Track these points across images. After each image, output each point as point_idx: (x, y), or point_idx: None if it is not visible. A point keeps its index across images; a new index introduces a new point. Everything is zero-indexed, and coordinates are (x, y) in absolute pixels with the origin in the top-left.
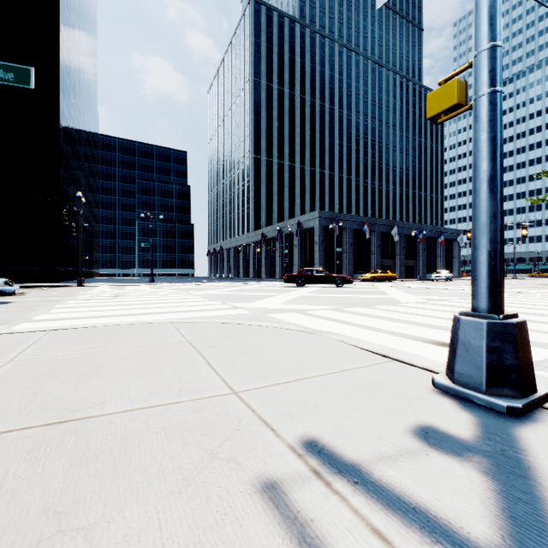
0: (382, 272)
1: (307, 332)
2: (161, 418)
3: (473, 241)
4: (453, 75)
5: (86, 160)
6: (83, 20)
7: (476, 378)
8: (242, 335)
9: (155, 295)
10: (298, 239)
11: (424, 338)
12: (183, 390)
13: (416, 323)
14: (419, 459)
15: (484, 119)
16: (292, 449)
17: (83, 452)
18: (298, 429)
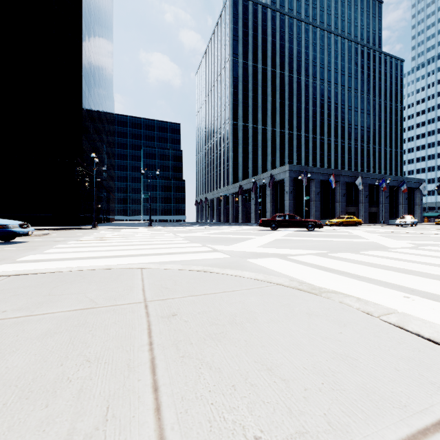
0: (348, 218)
1: (305, 291)
2: None
3: None
4: None
5: (103, 132)
6: (101, 24)
7: None
8: (218, 292)
9: (146, 237)
10: (270, 189)
11: None
12: None
13: None
14: None
15: None
16: None
17: None
18: None
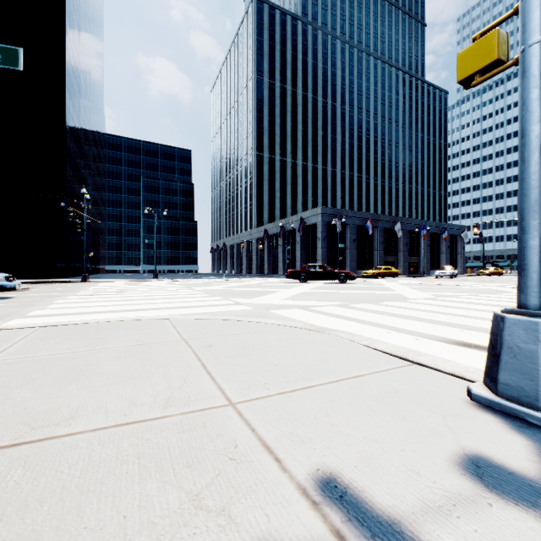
0: (385, 268)
1: (313, 330)
2: (138, 440)
3: (521, 222)
4: (492, 27)
5: (92, 158)
6: (89, 21)
7: (529, 392)
8: (243, 333)
9: (156, 291)
10: (300, 235)
11: (442, 337)
12: (171, 399)
13: (429, 320)
14: (480, 513)
15: (536, 72)
16: (304, 492)
17: (25, 495)
18: (310, 459)
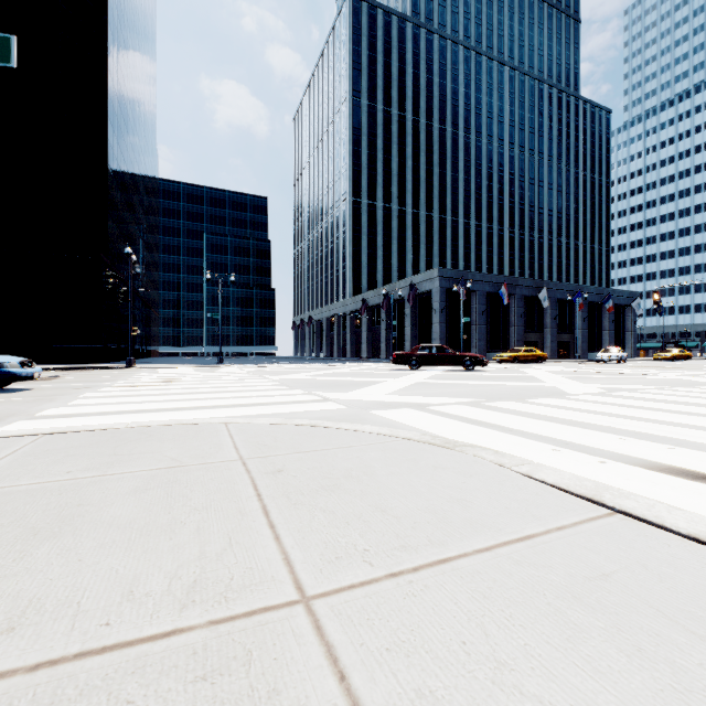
0: (526, 350)
1: (438, 445)
2: (108, 703)
3: None
4: None
5: (141, 210)
6: (138, 33)
7: None
8: (331, 448)
9: (218, 381)
10: (410, 306)
11: (642, 460)
12: (199, 585)
13: (611, 429)
14: None
15: None
16: None
17: None
18: None
